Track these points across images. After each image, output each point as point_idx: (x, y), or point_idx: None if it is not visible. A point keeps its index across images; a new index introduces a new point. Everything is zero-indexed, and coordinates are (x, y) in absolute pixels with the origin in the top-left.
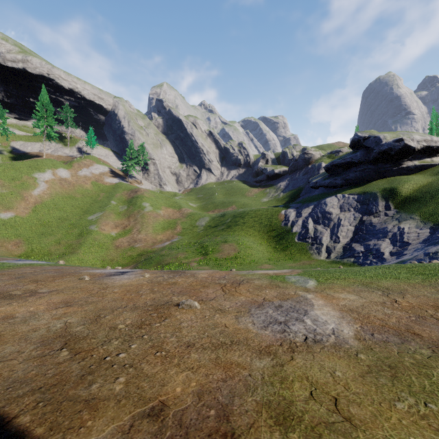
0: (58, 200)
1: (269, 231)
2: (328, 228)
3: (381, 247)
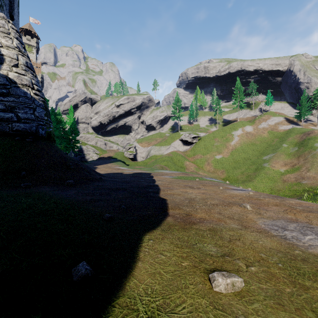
0: (244, 147)
1: None
2: None
3: None
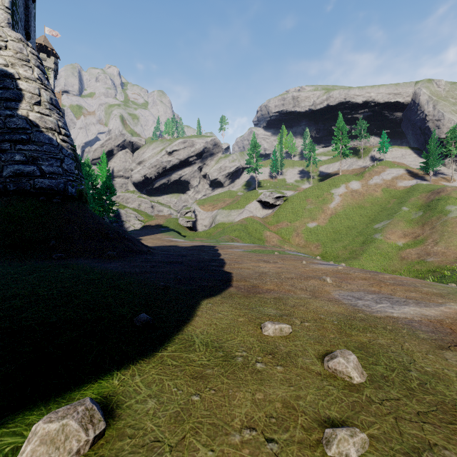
0: (348, 211)
1: None
2: None
3: None
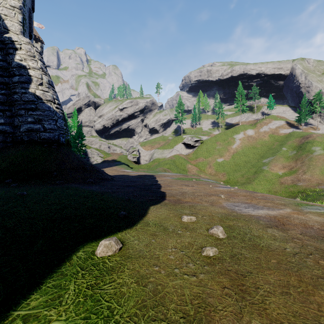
0: (245, 150)
1: None
2: None
3: None
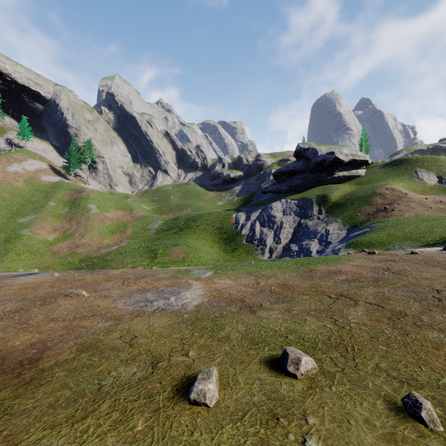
0: None
1: (221, 234)
2: (272, 230)
3: (311, 247)
